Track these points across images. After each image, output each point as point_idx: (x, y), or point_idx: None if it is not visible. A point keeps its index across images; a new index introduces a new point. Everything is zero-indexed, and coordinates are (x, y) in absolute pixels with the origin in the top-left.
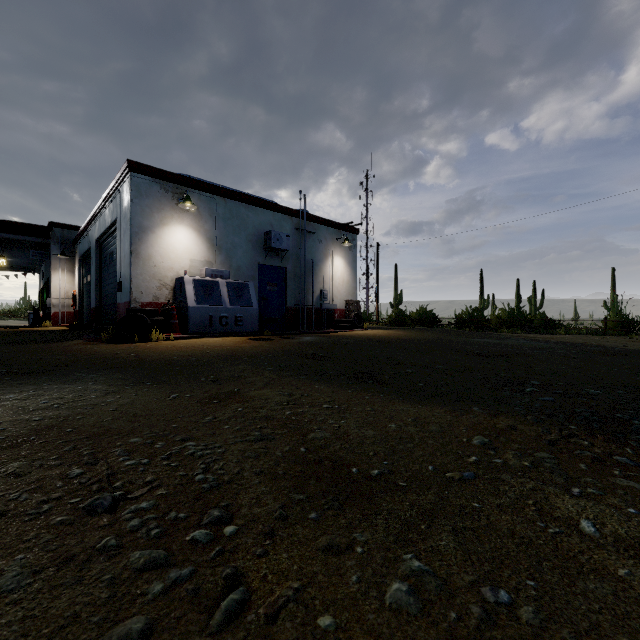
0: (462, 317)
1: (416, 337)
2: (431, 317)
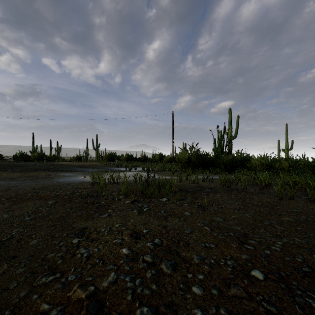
0: (17, 155)
1: None
2: None
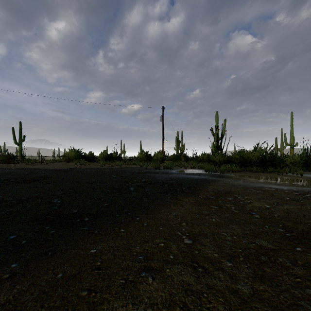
0: None
1: None
2: None
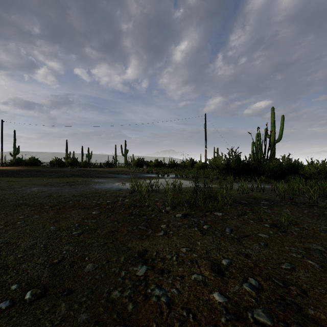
0: (53, 162)
1: (28, 169)
2: (37, 161)
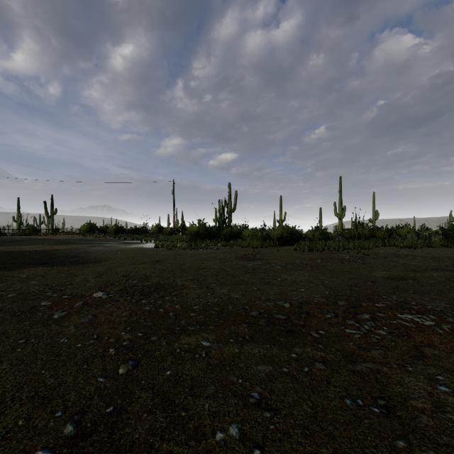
0: None
1: None
2: None
